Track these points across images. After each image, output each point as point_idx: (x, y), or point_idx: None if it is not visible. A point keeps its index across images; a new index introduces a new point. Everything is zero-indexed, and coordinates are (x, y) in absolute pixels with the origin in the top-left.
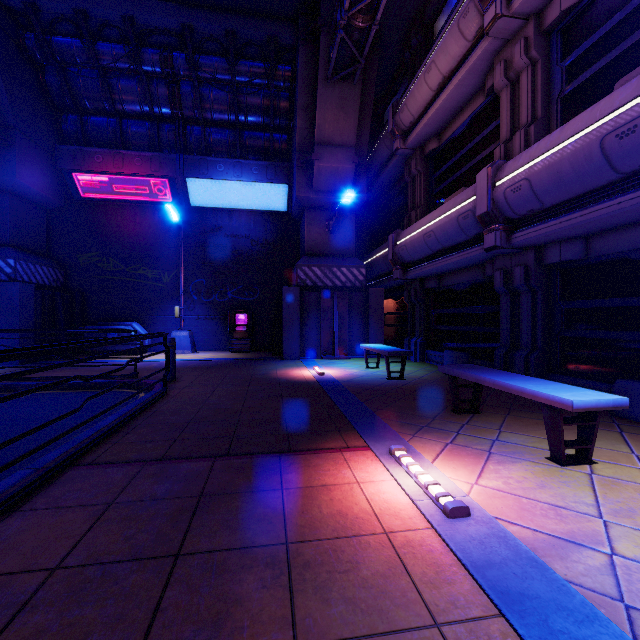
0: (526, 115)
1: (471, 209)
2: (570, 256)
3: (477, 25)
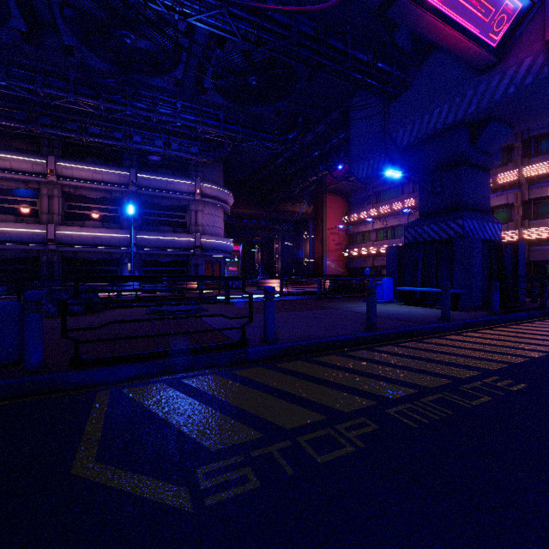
0: (57, 211)
1: (43, 235)
2: (72, 255)
3: (41, 171)
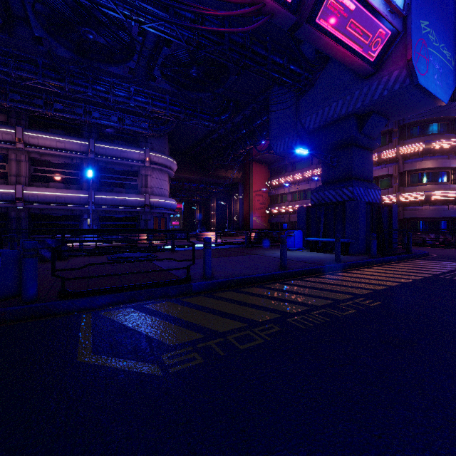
0: (24, 174)
1: (12, 194)
2: (37, 212)
3: (10, 140)
